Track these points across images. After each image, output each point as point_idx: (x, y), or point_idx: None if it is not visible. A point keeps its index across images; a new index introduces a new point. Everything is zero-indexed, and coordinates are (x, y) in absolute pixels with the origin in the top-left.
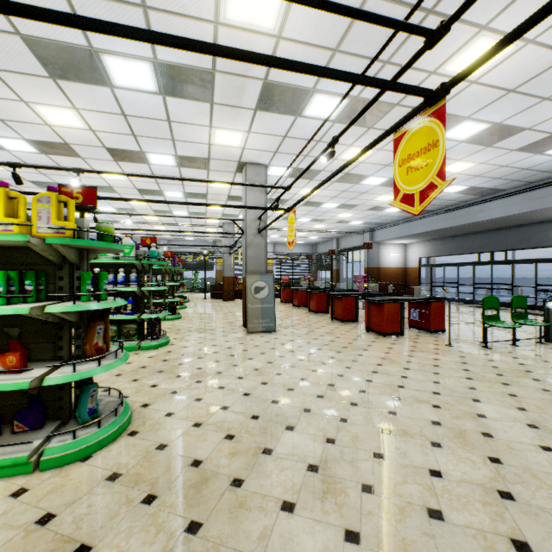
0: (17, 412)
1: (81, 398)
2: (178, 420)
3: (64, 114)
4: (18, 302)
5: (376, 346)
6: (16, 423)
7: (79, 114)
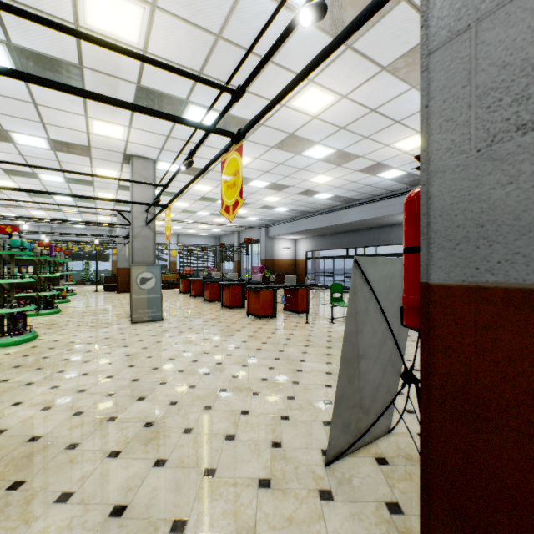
0: None
1: None
2: (26, 407)
3: None
4: None
5: (249, 327)
6: None
7: None
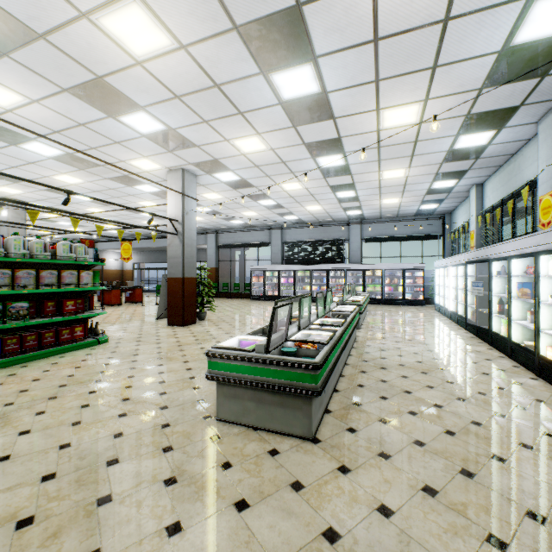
0: None
1: None
2: None
3: None
4: None
5: (110, 309)
6: None
7: None
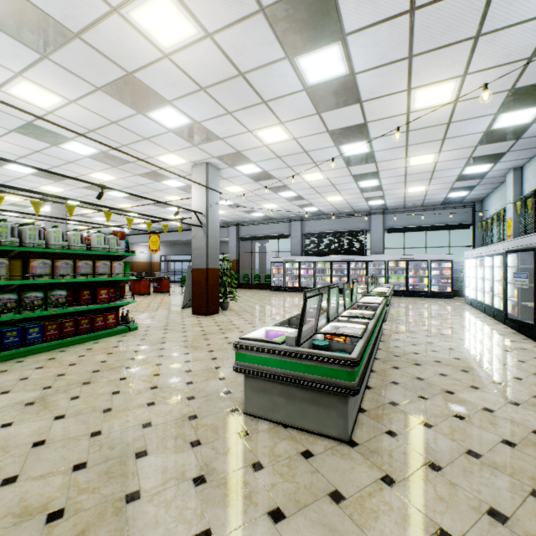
0: None
1: None
2: None
3: None
4: None
5: (139, 298)
6: None
7: None
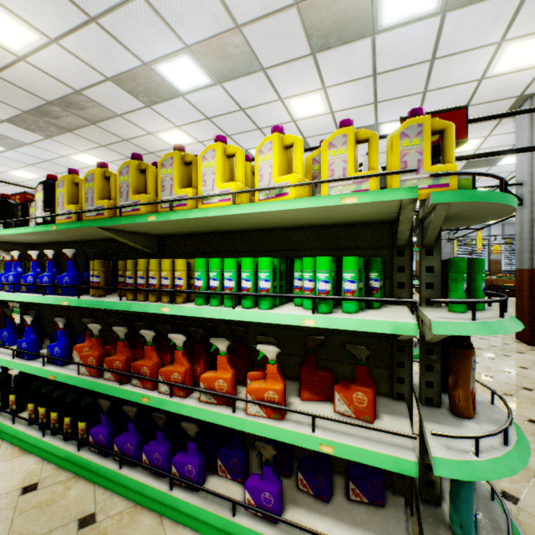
0: (348, 466)
1: (458, 490)
2: None
3: (310, 101)
4: (363, 306)
5: None
6: (351, 485)
7: (325, 95)
